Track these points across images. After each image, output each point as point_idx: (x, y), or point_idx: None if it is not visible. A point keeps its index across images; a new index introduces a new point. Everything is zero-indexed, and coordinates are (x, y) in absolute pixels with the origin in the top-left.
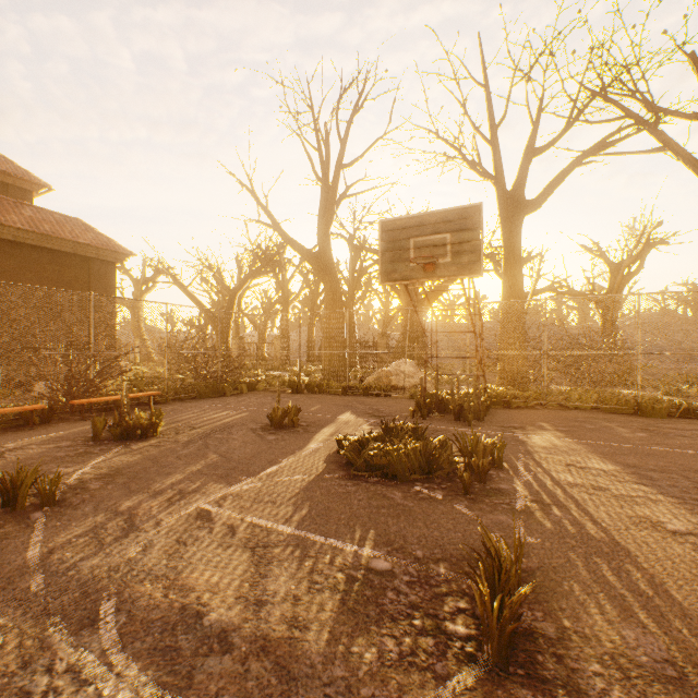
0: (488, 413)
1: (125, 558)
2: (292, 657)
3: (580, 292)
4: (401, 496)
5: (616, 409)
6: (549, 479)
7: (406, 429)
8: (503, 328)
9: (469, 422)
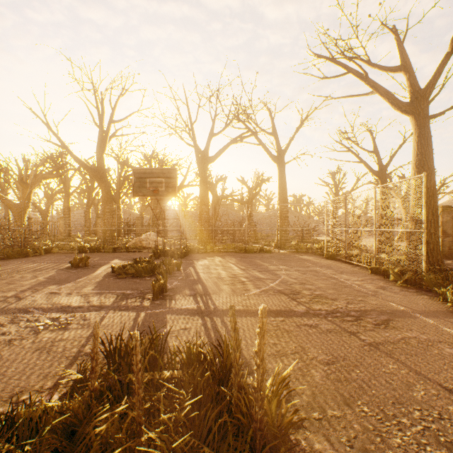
0: (187, 256)
1: (28, 303)
2: (102, 306)
3: (237, 200)
4: (139, 280)
5: (239, 251)
6: (195, 272)
7: (145, 261)
8: (200, 216)
9: (176, 259)
